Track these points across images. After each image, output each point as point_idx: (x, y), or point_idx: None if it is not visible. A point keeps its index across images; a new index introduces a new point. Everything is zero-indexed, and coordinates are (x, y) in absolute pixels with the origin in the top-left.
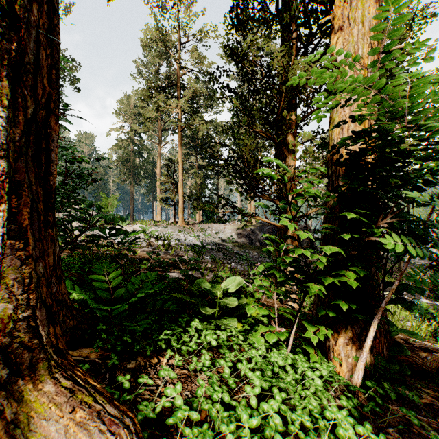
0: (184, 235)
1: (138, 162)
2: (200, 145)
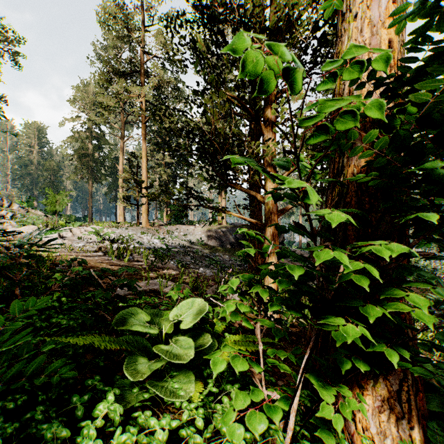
0: (148, 237)
1: (97, 157)
2: (168, 141)
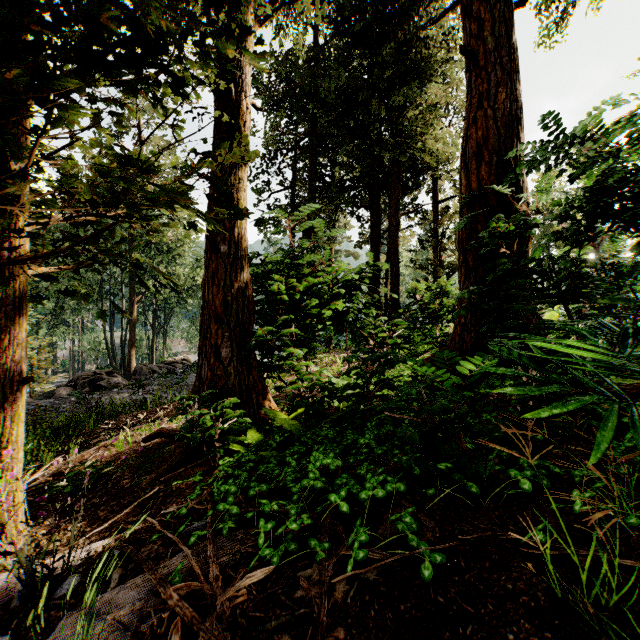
0: None
1: None
2: None
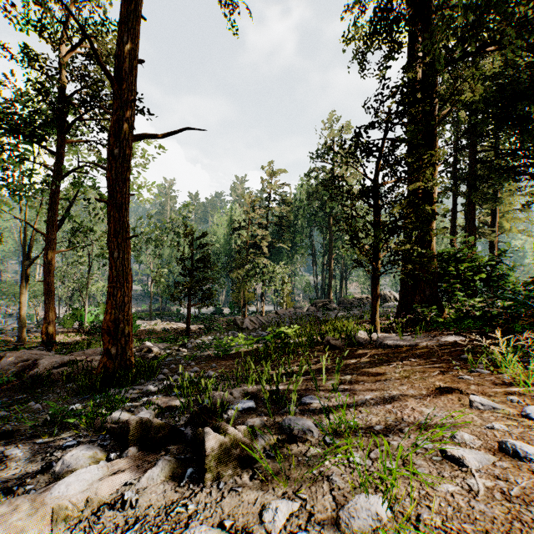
0: None
1: None
2: None
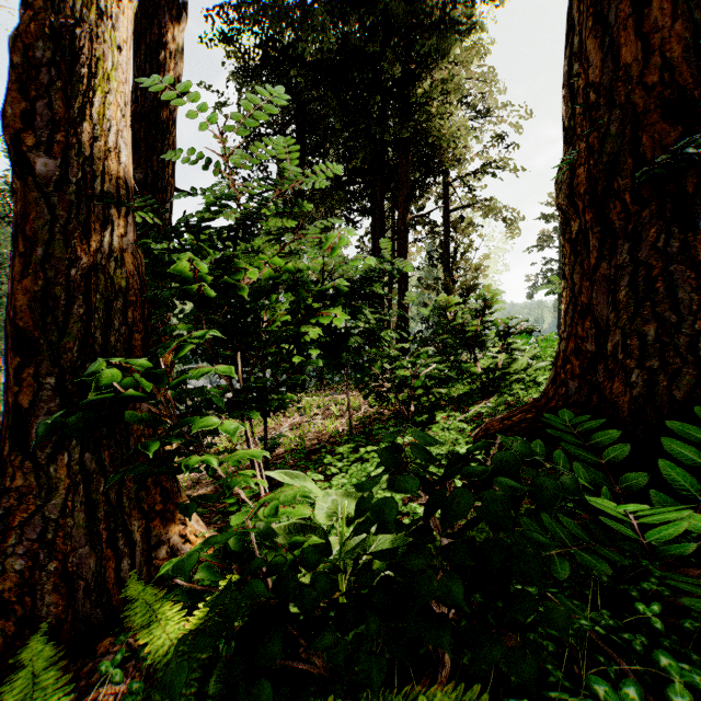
0: None
1: None
2: None
